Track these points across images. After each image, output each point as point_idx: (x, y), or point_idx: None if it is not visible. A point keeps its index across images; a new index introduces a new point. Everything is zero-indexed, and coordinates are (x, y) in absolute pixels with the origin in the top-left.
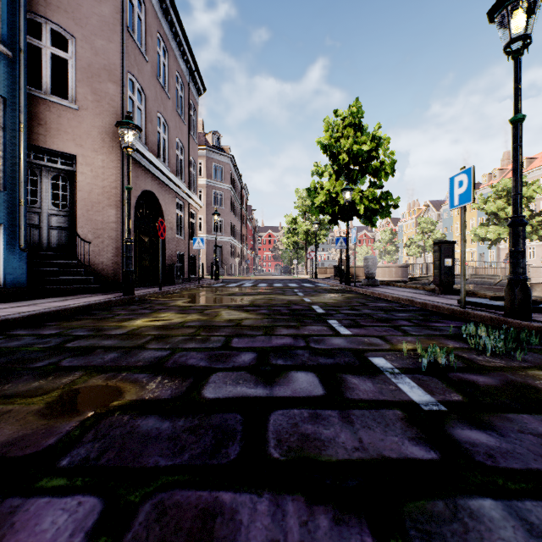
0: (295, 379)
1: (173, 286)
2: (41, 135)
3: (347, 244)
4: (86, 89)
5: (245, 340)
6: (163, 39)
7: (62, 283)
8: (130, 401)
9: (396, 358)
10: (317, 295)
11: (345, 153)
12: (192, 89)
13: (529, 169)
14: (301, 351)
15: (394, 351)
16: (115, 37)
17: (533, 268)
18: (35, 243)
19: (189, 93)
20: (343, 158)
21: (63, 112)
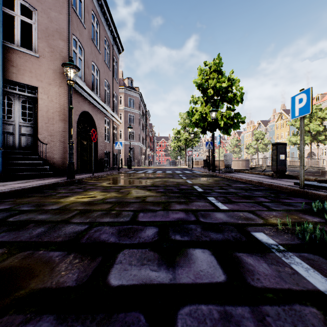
0: (195, 259)
1: (102, 173)
2: (14, 73)
3: (213, 146)
4: (44, 44)
5: (148, 214)
6: (96, 15)
7: (27, 170)
8: (32, 291)
9: (274, 233)
10: (195, 178)
11: (211, 89)
12: (115, 49)
13: (322, 101)
14: (194, 226)
15: (268, 226)
16: (64, 11)
17: (326, 161)
18: (10, 144)
19: (113, 51)
20: (210, 92)
21: (28, 58)
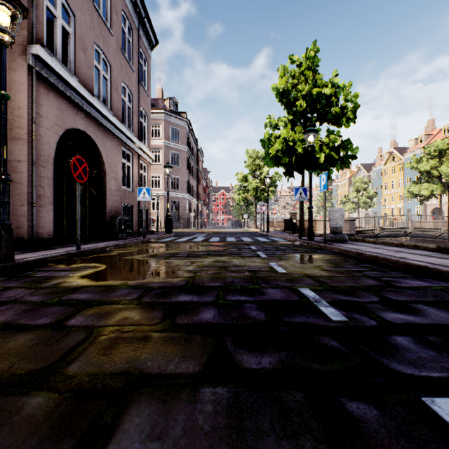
0: None
1: (109, 242)
2: None
3: (310, 194)
4: None
5: None
6: None
7: None
8: None
9: None
10: (284, 256)
11: (303, 99)
12: (143, 38)
13: None
14: None
15: None
16: None
17: None
18: None
19: (138, 40)
20: (300, 104)
21: None
